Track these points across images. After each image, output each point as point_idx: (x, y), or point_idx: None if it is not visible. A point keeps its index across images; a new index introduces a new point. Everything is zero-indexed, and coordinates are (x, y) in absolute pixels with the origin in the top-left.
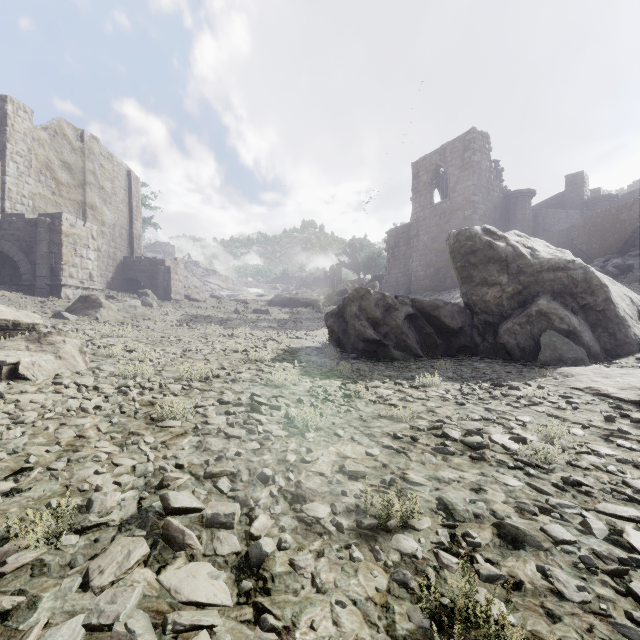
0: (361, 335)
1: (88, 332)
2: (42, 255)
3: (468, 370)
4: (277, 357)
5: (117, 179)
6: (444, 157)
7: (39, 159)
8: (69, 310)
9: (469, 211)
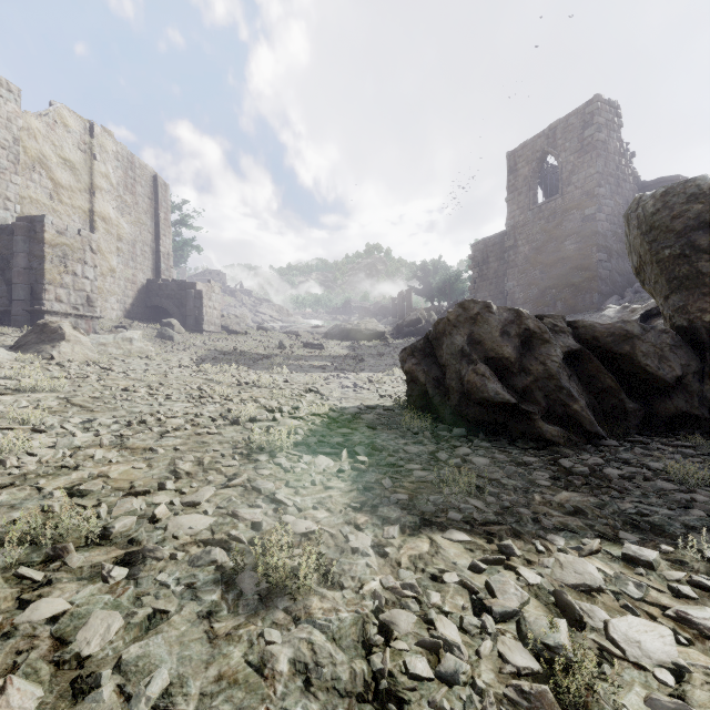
0: (475, 392)
1: None
2: (19, 272)
3: None
4: (309, 437)
5: (140, 185)
6: (553, 140)
7: (31, 153)
8: (18, 344)
9: (591, 209)
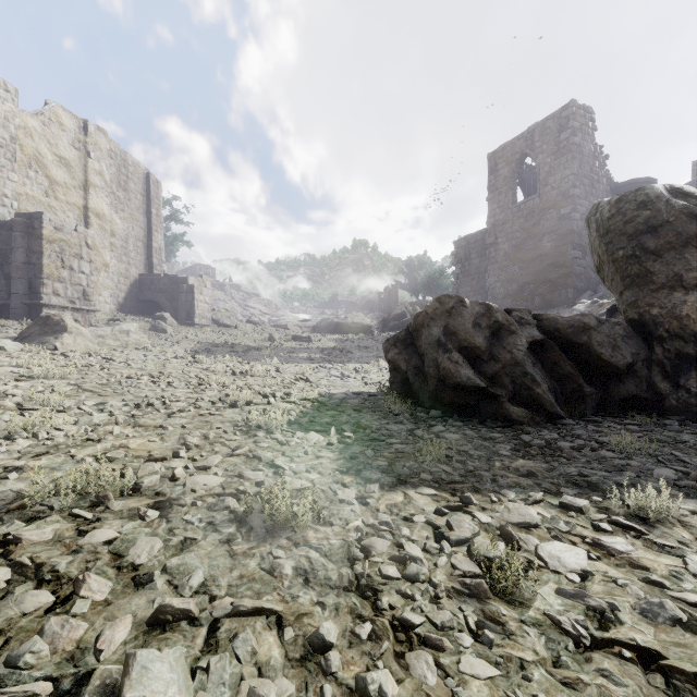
0: (450, 378)
1: (4, 370)
2: (18, 266)
3: (691, 457)
4: (301, 417)
5: (132, 182)
6: (532, 142)
7: (27, 151)
8: (22, 336)
9: (567, 208)
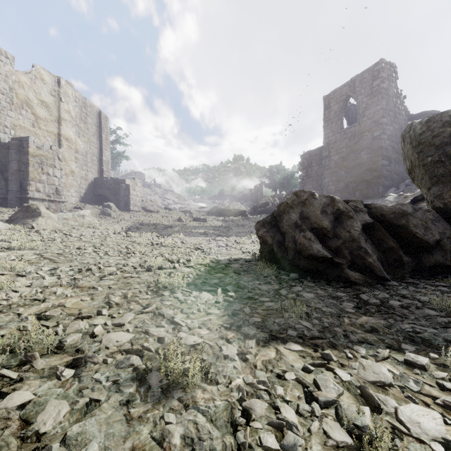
0: (304, 250)
1: None
2: (12, 172)
3: None
4: (196, 279)
5: (90, 117)
6: (353, 88)
7: (20, 97)
8: (11, 219)
9: (378, 132)
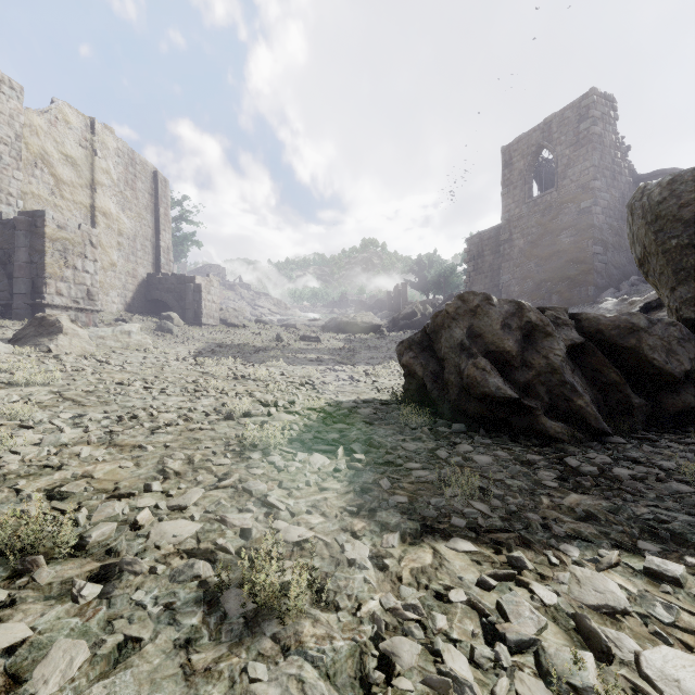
0: (475, 387)
1: None
2: (20, 266)
3: None
4: (304, 433)
5: (140, 181)
6: (549, 134)
7: (33, 149)
8: (16, 338)
9: (587, 202)
